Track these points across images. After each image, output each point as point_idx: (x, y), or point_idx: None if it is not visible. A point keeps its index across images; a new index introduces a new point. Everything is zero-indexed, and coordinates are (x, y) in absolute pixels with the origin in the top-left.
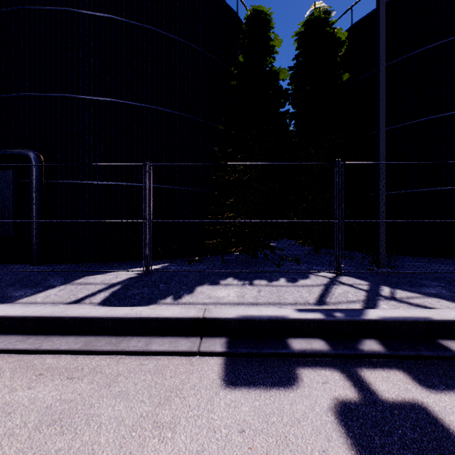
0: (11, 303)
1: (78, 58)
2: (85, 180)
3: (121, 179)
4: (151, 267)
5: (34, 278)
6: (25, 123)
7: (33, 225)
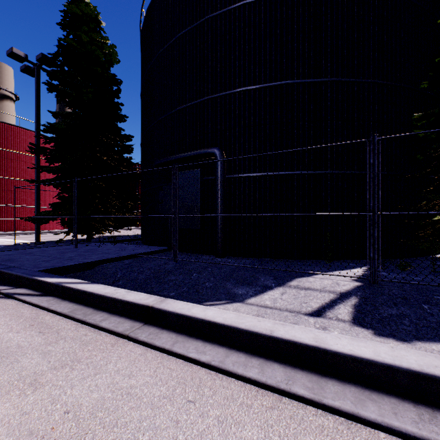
0: (243, 303)
1: (255, 48)
2: (261, 172)
3: (297, 167)
4: (380, 275)
5: (241, 274)
6: (208, 124)
7: (219, 218)
